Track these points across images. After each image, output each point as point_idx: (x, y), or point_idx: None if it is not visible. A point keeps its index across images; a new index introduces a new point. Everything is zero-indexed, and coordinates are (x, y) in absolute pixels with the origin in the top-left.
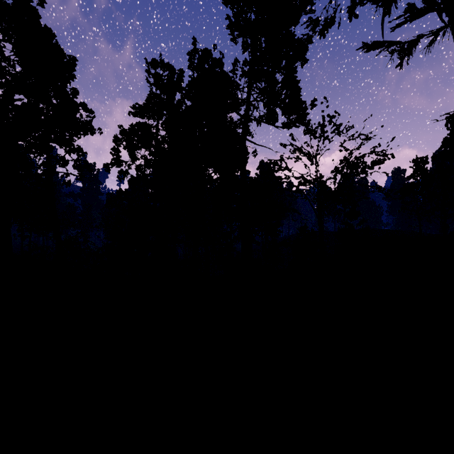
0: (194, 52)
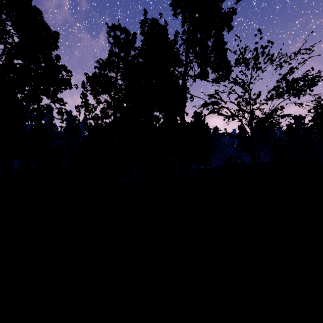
0: (144, 21)
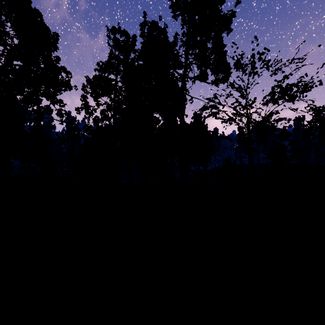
0: (144, 23)
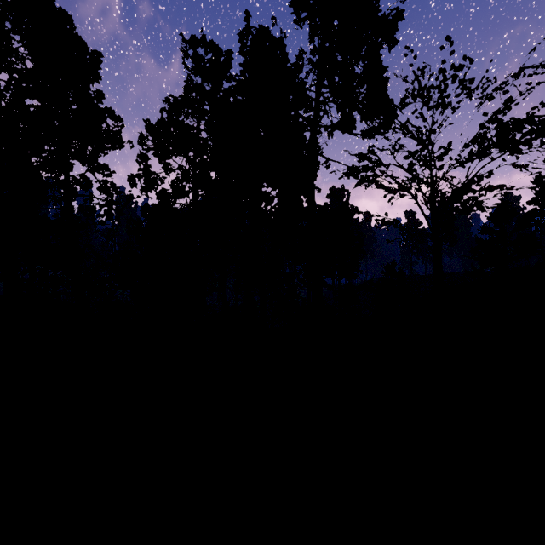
0: (246, 31)
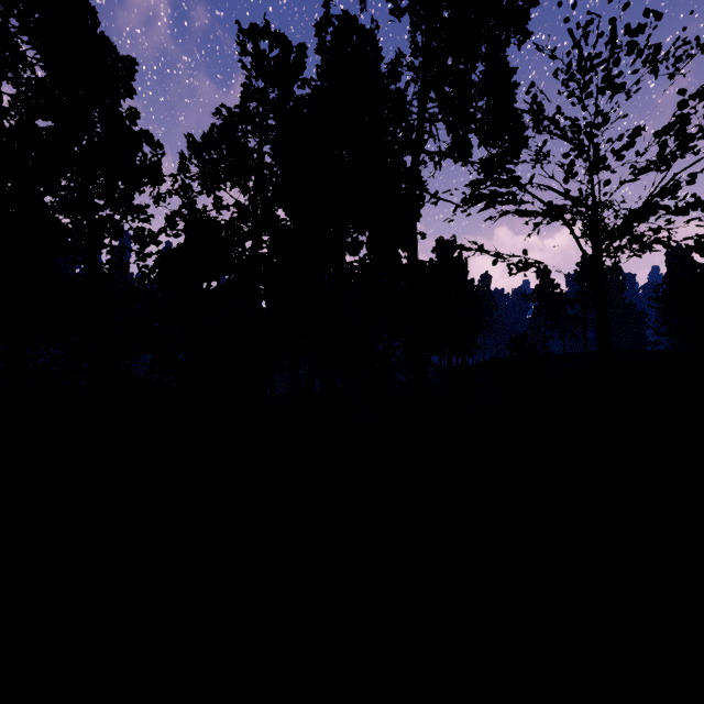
0: (325, 20)
